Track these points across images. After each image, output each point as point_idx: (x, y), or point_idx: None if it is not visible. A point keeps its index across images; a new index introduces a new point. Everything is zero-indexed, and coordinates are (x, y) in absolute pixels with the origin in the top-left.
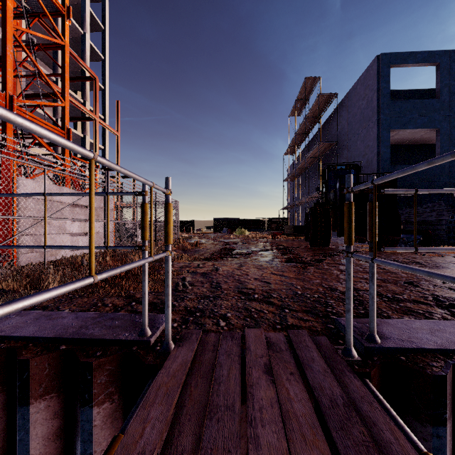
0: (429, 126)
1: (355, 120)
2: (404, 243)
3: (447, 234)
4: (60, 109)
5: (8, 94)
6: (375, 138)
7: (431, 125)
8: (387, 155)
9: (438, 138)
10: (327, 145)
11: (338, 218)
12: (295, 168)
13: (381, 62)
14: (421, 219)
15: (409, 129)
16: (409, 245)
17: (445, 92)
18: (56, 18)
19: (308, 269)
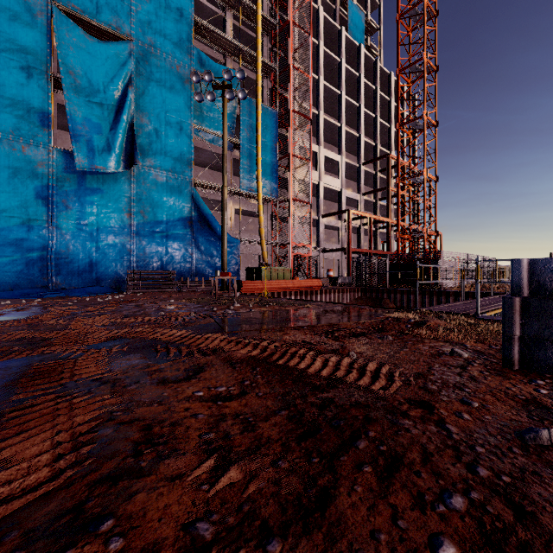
0: None
1: None
2: None
3: None
4: (392, 197)
5: (425, 228)
6: None
7: None
8: None
9: None
10: None
11: None
12: None
13: None
14: None
15: None
16: None
17: None
18: (390, 139)
19: None
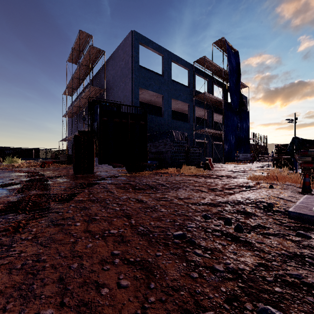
0: (159, 92)
1: (117, 75)
2: (149, 167)
3: (171, 160)
4: None
5: None
6: (130, 90)
7: (160, 92)
8: (137, 104)
9: (163, 101)
10: (97, 90)
11: (98, 145)
12: (72, 106)
13: (134, 36)
14: (157, 150)
15: (149, 91)
16: (152, 168)
17: (166, 74)
18: None
19: (26, 232)
